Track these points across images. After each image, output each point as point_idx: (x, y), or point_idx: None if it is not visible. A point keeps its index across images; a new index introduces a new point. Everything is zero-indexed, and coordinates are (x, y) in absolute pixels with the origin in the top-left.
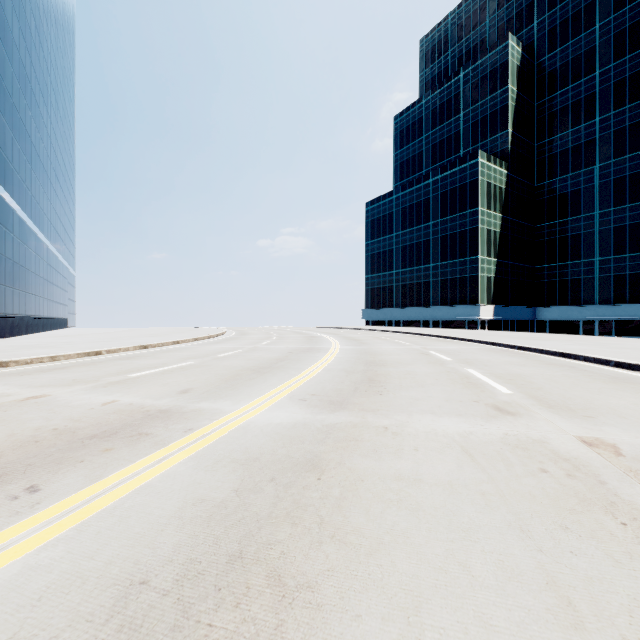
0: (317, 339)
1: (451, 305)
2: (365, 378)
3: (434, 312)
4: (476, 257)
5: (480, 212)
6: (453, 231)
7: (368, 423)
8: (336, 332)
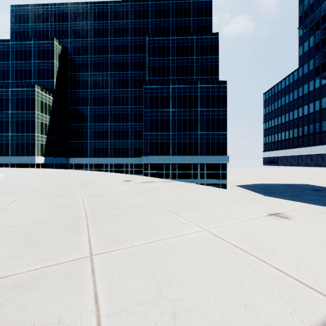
0: None
1: (22, 156)
2: None
3: (12, 159)
4: (34, 134)
5: (37, 113)
6: (23, 119)
7: None
8: None
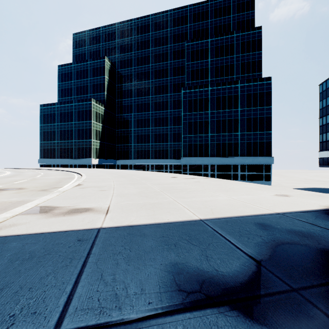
0: (0, 172)
1: (82, 158)
2: (9, 177)
3: (75, 161)
4: (91, 140)
5: (93, 122)
6: (82, 128)
7: (2, 179)
8: (15, 170)
